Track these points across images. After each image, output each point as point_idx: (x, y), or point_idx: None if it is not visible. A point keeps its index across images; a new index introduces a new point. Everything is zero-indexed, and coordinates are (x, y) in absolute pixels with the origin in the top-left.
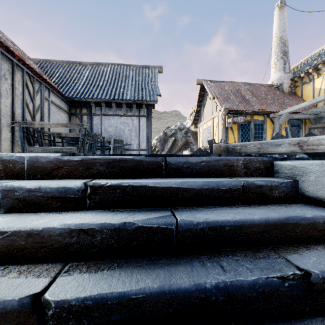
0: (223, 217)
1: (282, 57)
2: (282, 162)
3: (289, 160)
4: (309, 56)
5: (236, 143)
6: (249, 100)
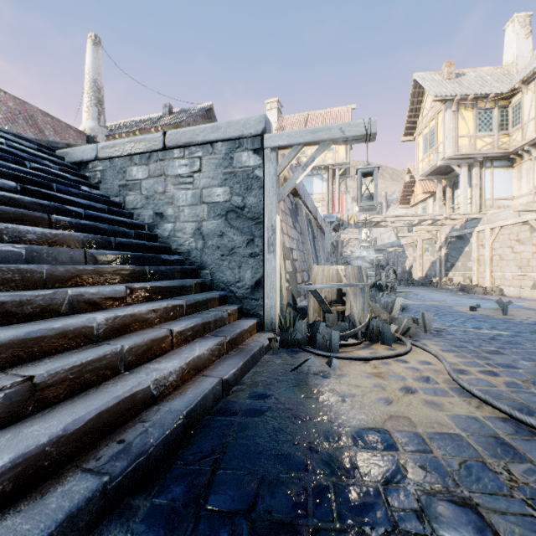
0: (28, 148)
1: (97, 104)
2: (60, 151)
3: (63, 150)
4: (128, 120)
5: (33, 138)
6: (51, 137)
